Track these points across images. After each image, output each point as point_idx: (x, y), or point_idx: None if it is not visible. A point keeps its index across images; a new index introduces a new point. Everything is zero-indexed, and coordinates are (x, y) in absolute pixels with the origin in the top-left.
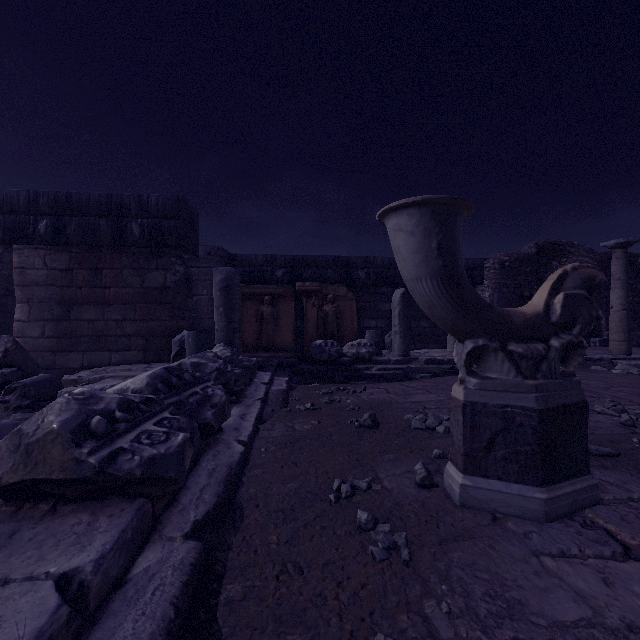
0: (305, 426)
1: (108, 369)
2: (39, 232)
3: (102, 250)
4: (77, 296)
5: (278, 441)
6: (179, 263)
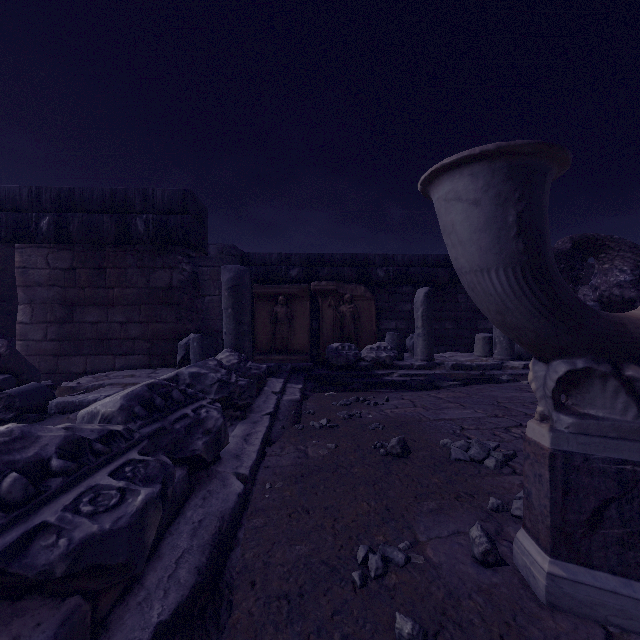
0: (320, 451)
1: (111, 375)
2: (41, 230)
3: (106, 248)
4: (80, 297)
5: (287, 473)
6: (186, 261)
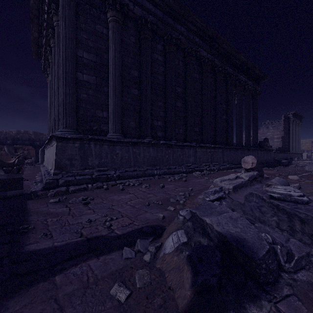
0: None
1: None
2: None
3: None
4: None
5: None
6: None
